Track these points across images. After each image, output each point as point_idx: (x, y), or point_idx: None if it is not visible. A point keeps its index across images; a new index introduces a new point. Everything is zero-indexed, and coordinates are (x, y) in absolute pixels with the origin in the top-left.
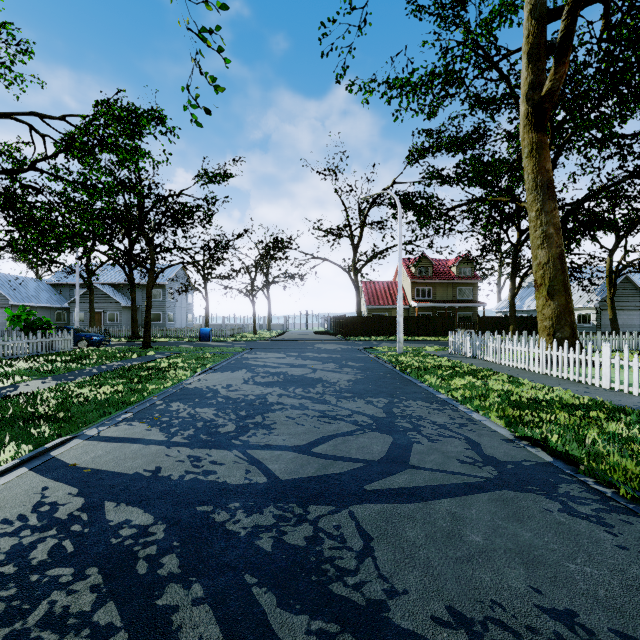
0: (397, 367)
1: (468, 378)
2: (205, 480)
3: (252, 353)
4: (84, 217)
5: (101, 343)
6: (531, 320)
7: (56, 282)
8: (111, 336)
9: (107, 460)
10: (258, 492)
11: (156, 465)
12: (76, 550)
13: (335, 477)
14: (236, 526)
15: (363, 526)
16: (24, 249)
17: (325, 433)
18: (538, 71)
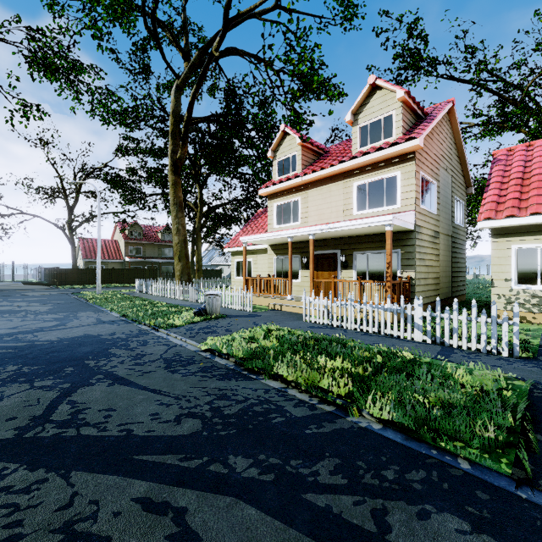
0: (89, 301)
1: (127, 302)
2: None
3: None
4: None
5: None
6: (207, 271)
7: None
8: None
9: None
10: None
11: None
12: None
13: (27, 331)
14: None
15: (36, 335)
16: None
17: (24, 324)
18: (176, 145)
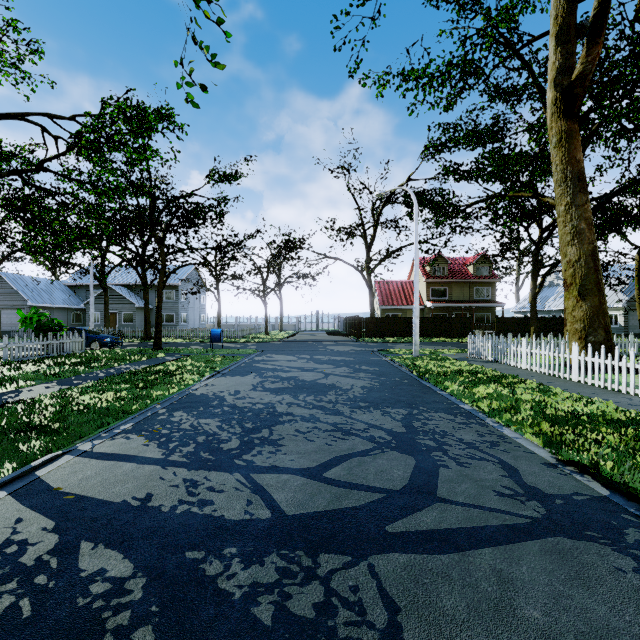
0: (414, 372)
1: (493, 386)
2: (199, 513)
3: (263, 355)
4: (92, 217)
5: (113, 344)
6: (553, 321)
7: (73, 283)
8: (125, 337)
9: (94, 483)
10: (259, 532)
11: (147, 491)
12: (33, 615)
13: (350, 513)
14: (230, 583)
15: (386, 588)
16: (35, 251)
17: (338, 452)
18: (568, 54)
